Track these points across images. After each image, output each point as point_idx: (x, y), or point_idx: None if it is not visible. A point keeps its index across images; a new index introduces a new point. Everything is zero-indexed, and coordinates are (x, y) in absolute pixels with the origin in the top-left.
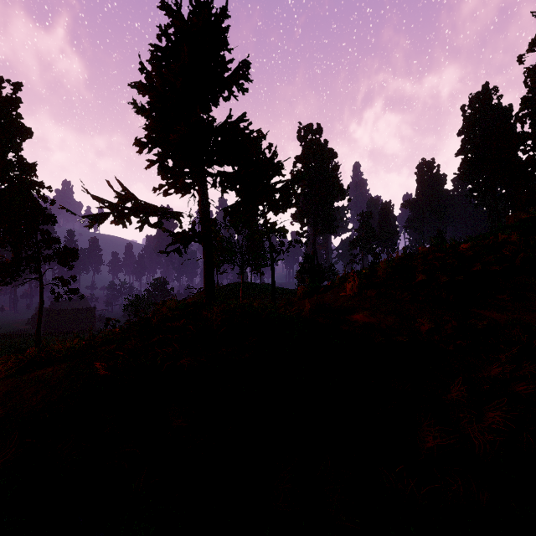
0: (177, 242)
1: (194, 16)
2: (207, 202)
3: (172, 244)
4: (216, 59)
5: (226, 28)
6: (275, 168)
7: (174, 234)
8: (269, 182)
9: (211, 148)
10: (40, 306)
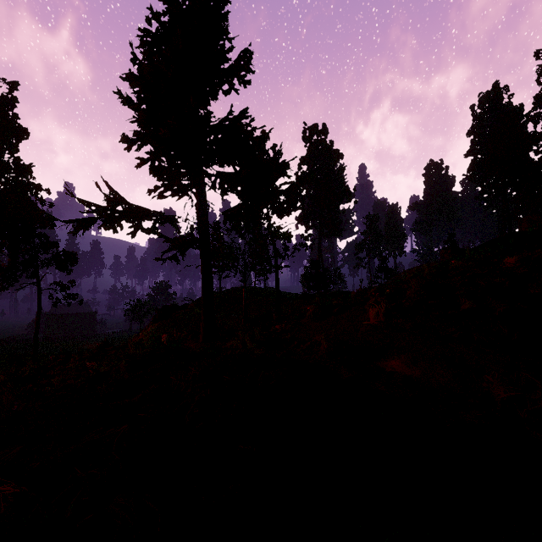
0: (173, 249)
1: (191, 1)
2: (205, 205)
3: (167, 251)
4: (214, 47)
5: (226, 14)
6: (280, 168)
7: (170, 239)
8: (273, 184)
9: (210, 147)
10: (38, 311)
